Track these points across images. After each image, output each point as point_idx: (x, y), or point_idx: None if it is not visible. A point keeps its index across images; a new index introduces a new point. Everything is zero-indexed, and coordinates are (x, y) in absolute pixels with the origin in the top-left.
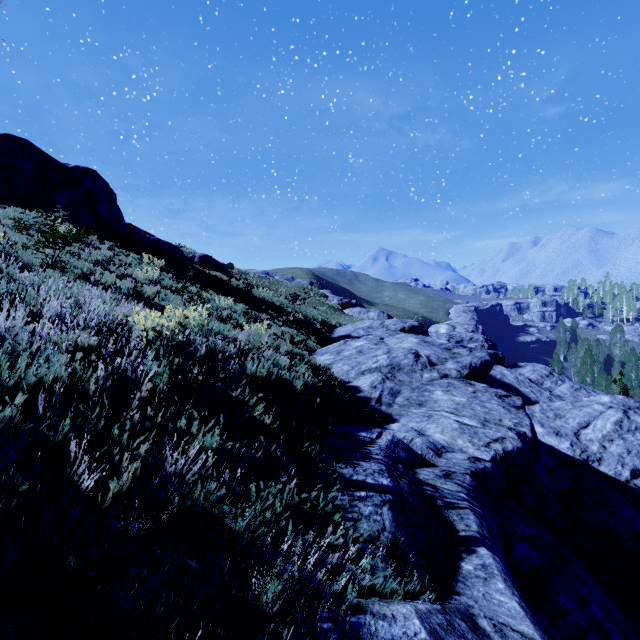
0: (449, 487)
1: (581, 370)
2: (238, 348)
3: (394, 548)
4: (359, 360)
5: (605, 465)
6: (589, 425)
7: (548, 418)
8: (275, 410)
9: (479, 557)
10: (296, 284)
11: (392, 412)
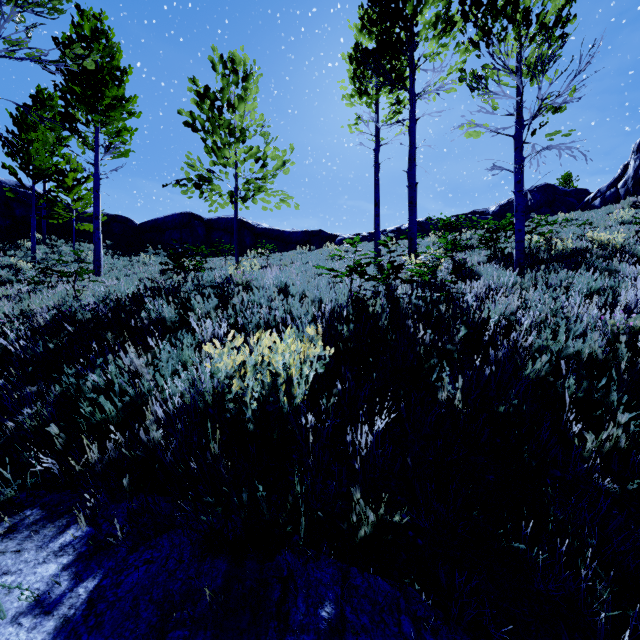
0: None
1: None
2: None
3: None
4: None
5: None
6: None
7: None
8: None
9: None
10: None
11: None
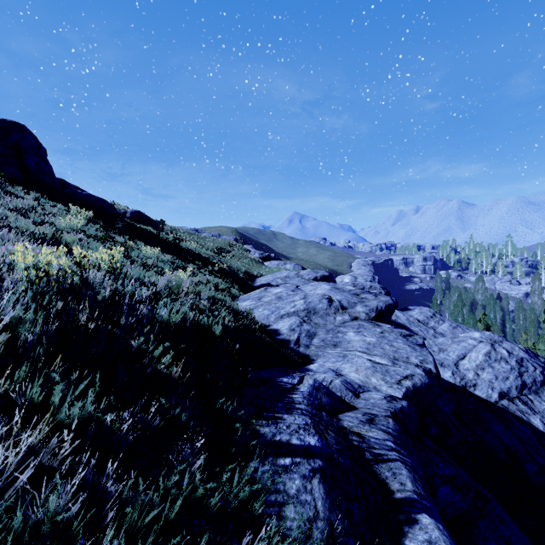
0: (375, 435)
1: (454, 312)
2: (153, 292)
3: (331, 544)
4: (278, 305)
5: (479, 389)
6: (465, 357)
7: (434, 352)
8: (187, 360)
9: (423, 529)
10: (222, 240)
11: (309, 353)
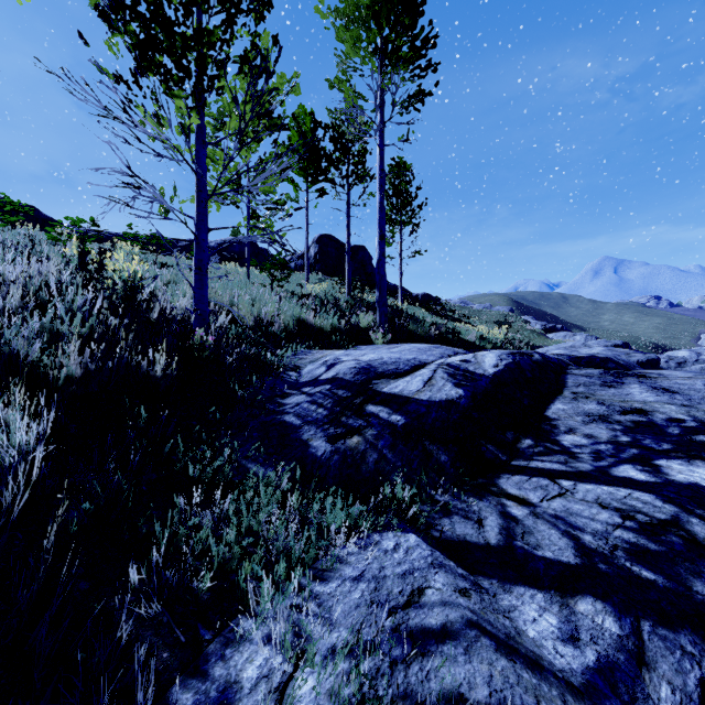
0: None
1: None
2: None
3: None
4: None
5: None
6: None
7: None
8: None
9: None
10: (496, 312)
11: None
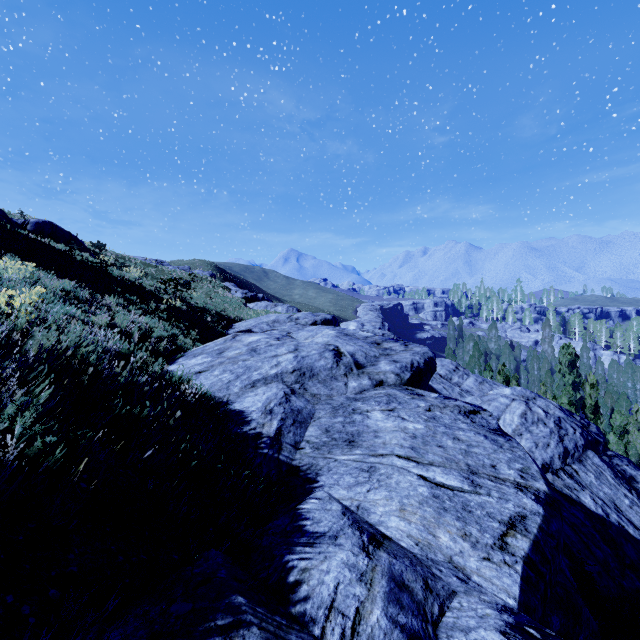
0: None
1: (471, 363)
2: None
3: None
4: (249, 363)
5: None
6: (499, 420)
7: None
8: None
9: None
10: (193, 274)
11: (300, 463)
